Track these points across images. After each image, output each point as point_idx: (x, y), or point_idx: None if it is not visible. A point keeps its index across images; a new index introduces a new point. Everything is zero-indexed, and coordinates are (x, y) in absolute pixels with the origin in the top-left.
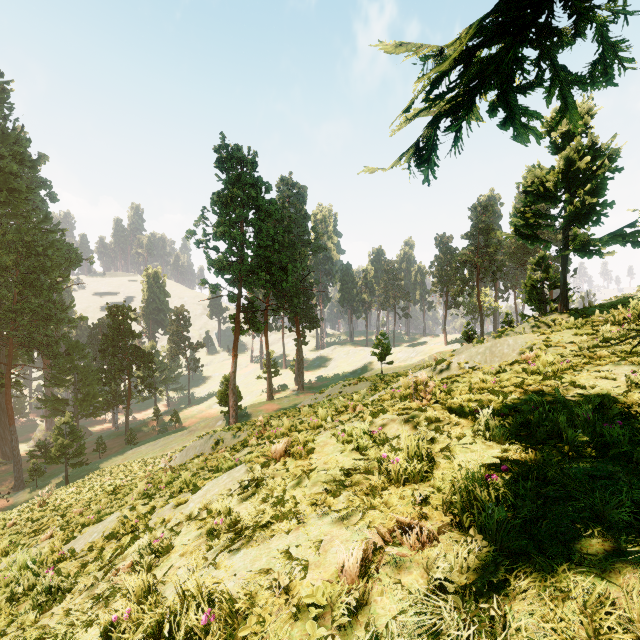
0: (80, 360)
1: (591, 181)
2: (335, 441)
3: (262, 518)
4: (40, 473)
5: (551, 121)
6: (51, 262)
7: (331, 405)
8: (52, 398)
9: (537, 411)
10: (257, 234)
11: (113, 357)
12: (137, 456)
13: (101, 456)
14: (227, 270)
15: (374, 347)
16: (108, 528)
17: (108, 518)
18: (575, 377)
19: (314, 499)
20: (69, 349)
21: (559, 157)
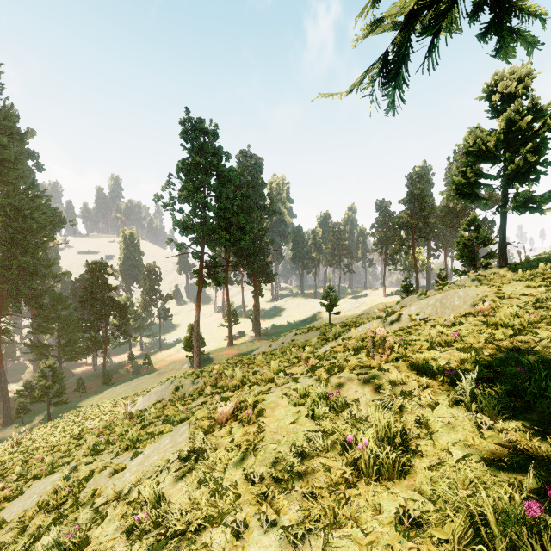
0: (63, 310)
1: (530, 141)
2: (287, 402)
3: (193, 518)
4: (26, 411)
5: (491, 85)
6: (37, 224)
7: (283, 355)
8: (38, 344)
9: (533, 378)
10: (218, 198)
11: (92, 308)
12: (111, 396)
13: (81, 395)
14: (191, 230)
15: (323, 299)
16: (48, 490)
17: (52, 476)
18: (549, 332)
19: (260, 490)
20: (53, 301)
21: (500, 118)
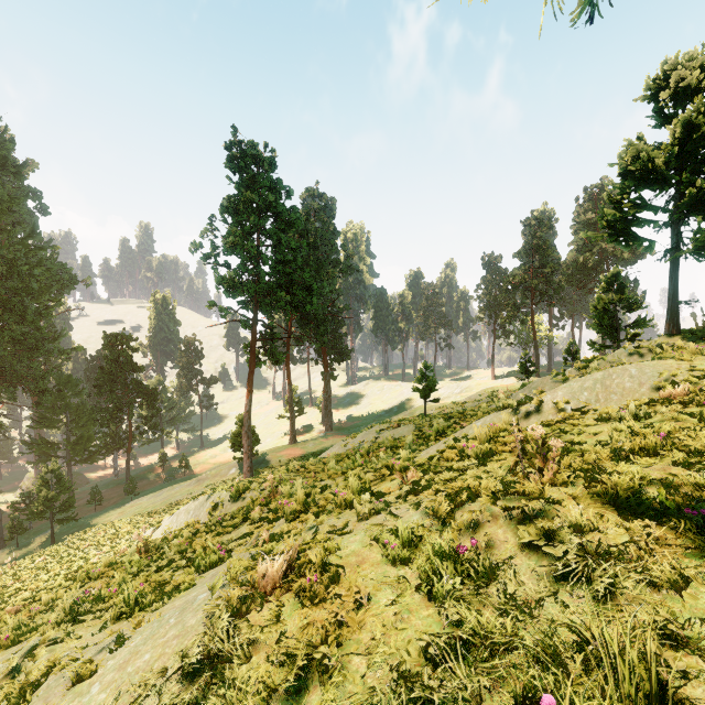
0: (73, 397)
1: None
2: (379, 555)
3: None
4: (22, 530)
5: (659, 79)
6: (40, 284)
7: (366, 461)
8: (39, 441)
9: None
10: (276, 247)
11: (111, 394)
12: (135, 511)
13: (97, 508)
14: (240, 290)
15: (416, 381)
16: None
17: (0, 661)
18: None
19: None
20: (60, 384)
21: (674, 123)
